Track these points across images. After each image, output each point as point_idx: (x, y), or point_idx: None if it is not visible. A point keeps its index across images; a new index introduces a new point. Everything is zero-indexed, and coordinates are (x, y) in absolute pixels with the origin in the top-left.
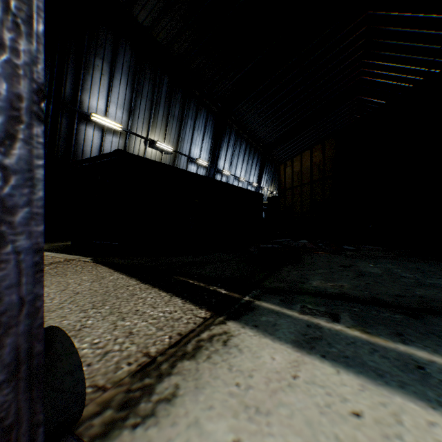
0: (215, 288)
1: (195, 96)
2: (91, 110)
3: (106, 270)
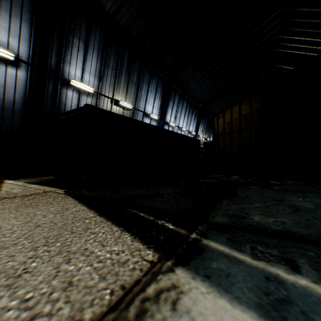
0: (163, 222)
1: (148, 66)
2: (70, 77)
3: (72, 201)
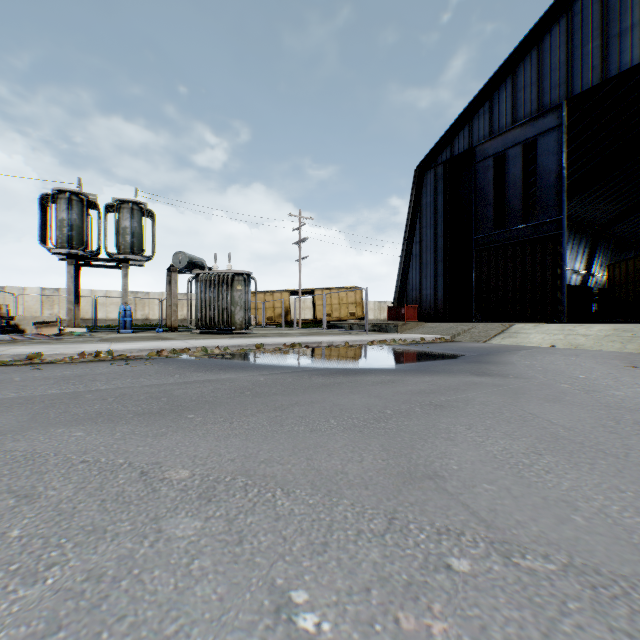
0: None
1: None
2: None
3: None
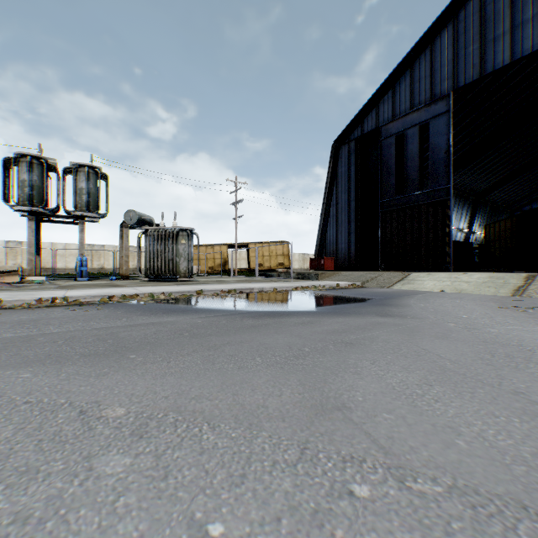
0: None
1: None
2: None
3: None
